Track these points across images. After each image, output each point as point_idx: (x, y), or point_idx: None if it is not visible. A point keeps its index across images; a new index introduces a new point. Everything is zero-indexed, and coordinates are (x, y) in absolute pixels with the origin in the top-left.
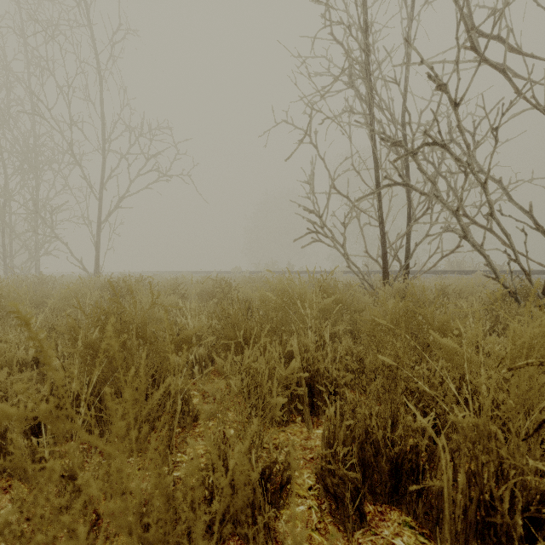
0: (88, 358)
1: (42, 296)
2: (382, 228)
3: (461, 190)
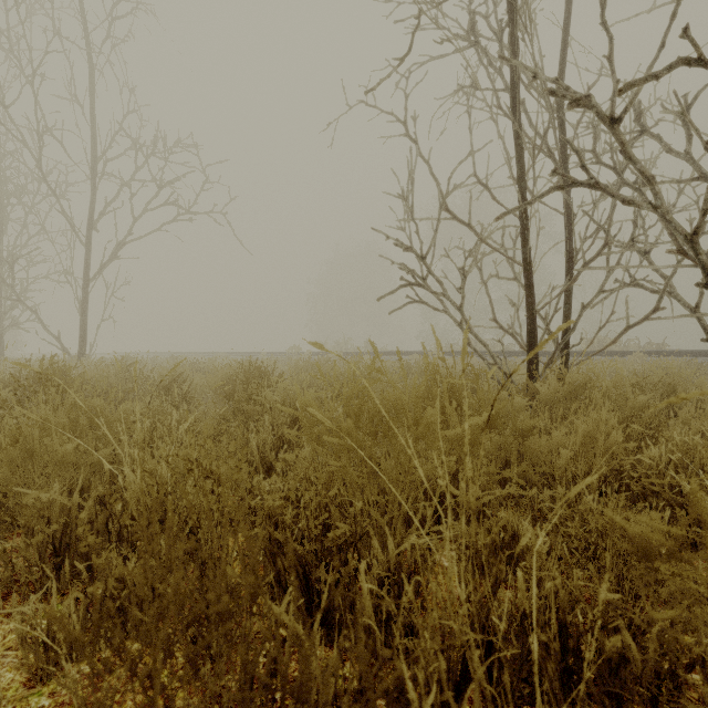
0: None
1: None
2: (530, 277)
3: (706, 192)
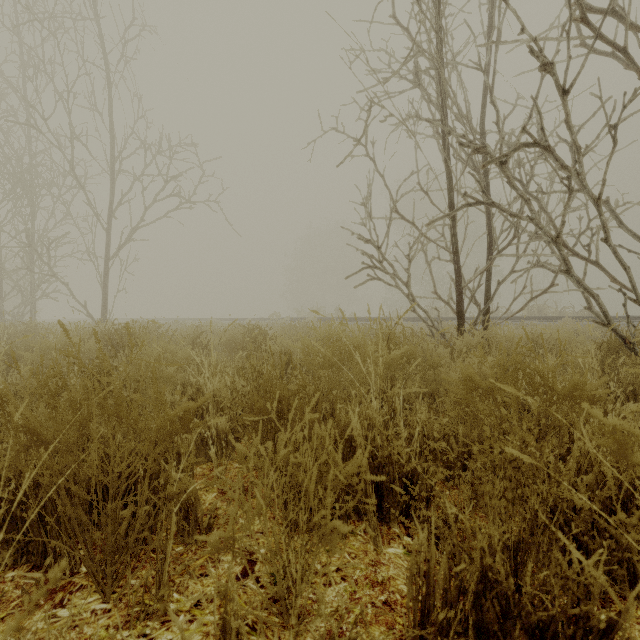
0: (8, 453)
1: (25, 348)
2: (457, 262)
3: (564, 210)
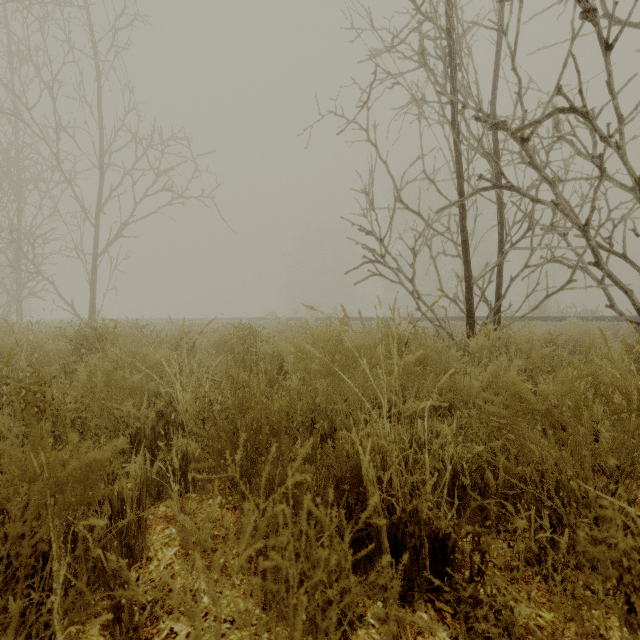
0: None
1: None
2: (467, 256)
3: (594, 194)
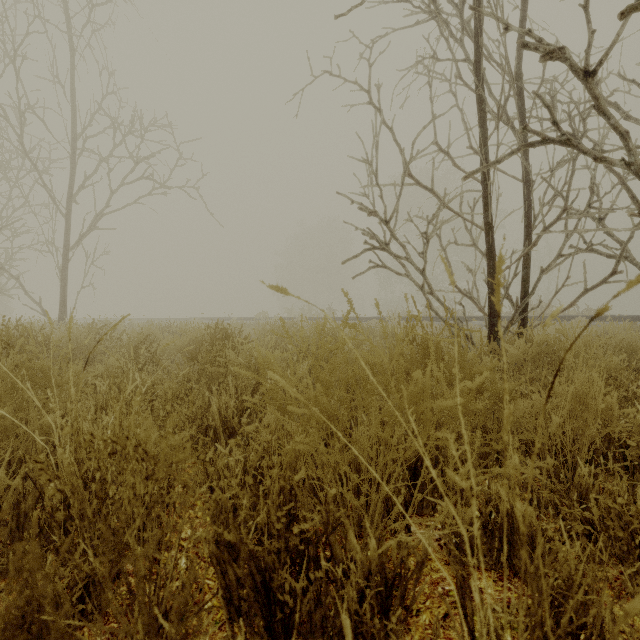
0: None
1: None
2: (491, 241)
3: None
